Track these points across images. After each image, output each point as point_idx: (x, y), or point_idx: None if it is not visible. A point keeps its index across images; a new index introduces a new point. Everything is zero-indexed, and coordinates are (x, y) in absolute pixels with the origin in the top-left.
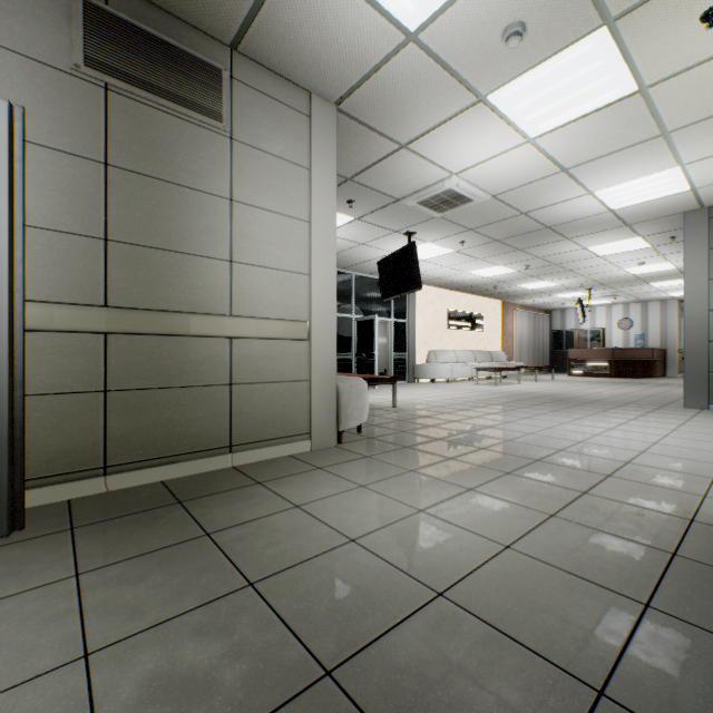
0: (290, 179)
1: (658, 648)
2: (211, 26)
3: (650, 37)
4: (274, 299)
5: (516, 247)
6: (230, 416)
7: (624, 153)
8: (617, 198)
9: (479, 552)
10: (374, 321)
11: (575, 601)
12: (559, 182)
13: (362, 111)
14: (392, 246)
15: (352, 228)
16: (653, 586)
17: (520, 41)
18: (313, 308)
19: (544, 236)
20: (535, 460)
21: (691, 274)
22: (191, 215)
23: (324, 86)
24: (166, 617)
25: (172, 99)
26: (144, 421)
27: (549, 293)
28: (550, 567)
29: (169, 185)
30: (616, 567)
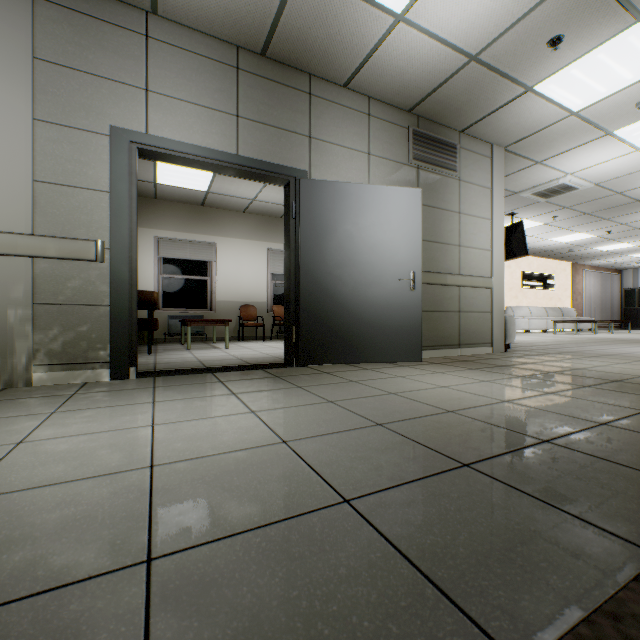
0: (482, 197)
1: None
2: (456, 125)
3: None
4: (476, 265)
5: (602, 217)
6: (458, 328)
7: None
8: None
9: None
10: None
11: None
12: None
13: (520, 149)
14: None
15: None
16: None
17: None
18: (493, 269)
19: (632, 208)
20: None
21: None
22: (444, 223)
23: (503, 140)
24: (533, 374)
25: (439, 166)
26: (429, 327)
27: (624, 253)
28: None
29: (437, 209)
30: None
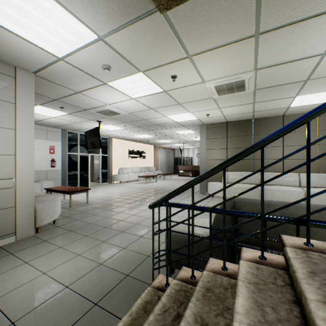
0: (1, 109)
1: (82, 324)
2: None
3: (158, 78)
4: None
5: (149, 129)
6: None
7: (170, 107)
8: (176, 119)
9: (52, 293)
10: (88, 157)
11: (70, 309)
12: (152, 112)
13: (50, 78)
14: (93, 125)
15: (69, 117)
16: (106, 293)
17: (109, 71)
18: (18, 171)
19: (157, 127)
20: (121, 232)
21: (201, 147)
22: None
23: (23, 65)
24: None
25: None
26: None
27: (170, 144)
28: (76, 294)
29: None
30: (101, 287)
